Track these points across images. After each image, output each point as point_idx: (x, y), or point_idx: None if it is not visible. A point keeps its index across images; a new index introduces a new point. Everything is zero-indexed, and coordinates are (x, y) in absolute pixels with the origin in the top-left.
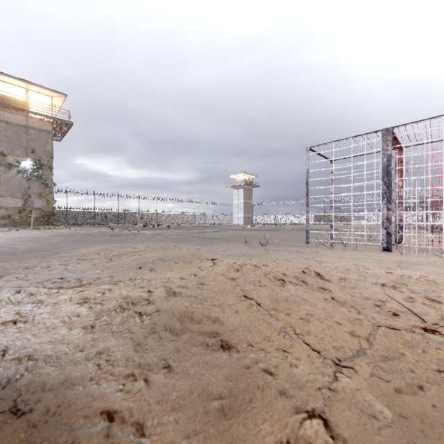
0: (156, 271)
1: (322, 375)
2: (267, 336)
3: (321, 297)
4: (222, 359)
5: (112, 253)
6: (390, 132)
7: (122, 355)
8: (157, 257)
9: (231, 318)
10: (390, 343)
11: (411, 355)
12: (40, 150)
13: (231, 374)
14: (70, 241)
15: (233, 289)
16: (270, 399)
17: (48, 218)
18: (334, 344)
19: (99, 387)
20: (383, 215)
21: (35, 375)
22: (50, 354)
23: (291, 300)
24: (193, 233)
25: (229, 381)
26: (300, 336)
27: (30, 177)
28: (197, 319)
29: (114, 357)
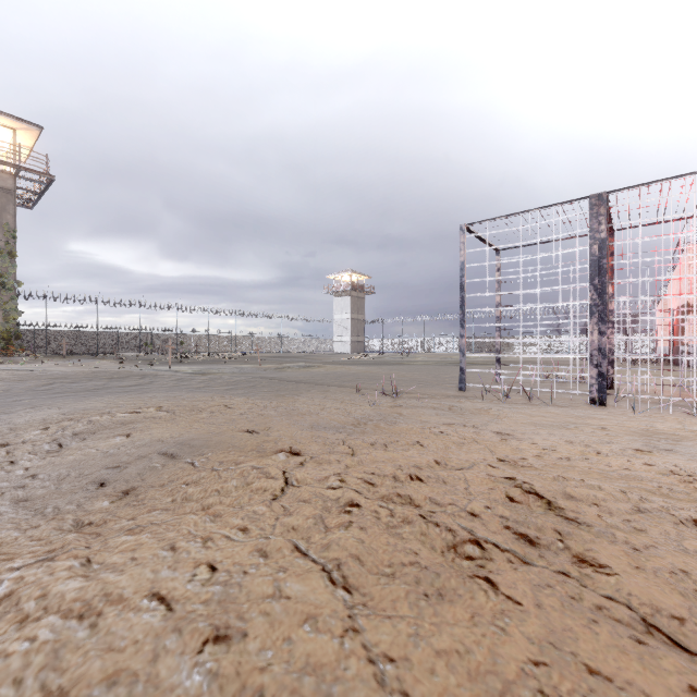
0: (129, 506)
1: None
2: None
3: (621, 633)
4: None
5: (75, 427)
6: (604, 200)
7: None
8: (162, 442)
9: None
10: None
11: None
12: None
13: None
14: (20, 390)
15: (338, 662)
16: None
17: (6, 343)
18: None
19: None
20: (592, 343)
21: None
22: None
23: (554, 696)
24: (266, 370)
25: None
26: None
27: None
28: None
29: None
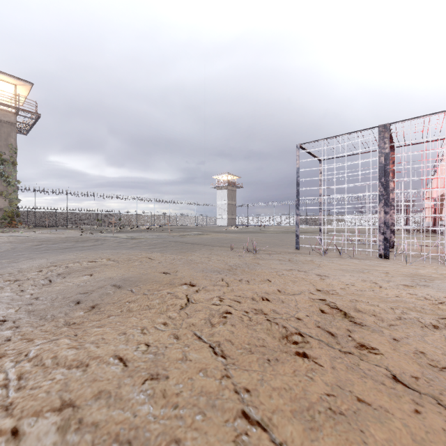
0: (96, 314)
1: None
2: None
3: (380, 382)
4: None
5: (58, 270)
6: (387, 128)
7: None
8: (112, 279)
9: None
10: None
11: None
12: (1, 144)
13: None
14: (22, 248)
15: (218, 391)
16: None
17: (10, 219)
18: None
19: None
20: (380, 219)
21: None
22: None
23: (337, 411)
24: (174, 236)
25: None
26: None
27: None
28: None
29: None
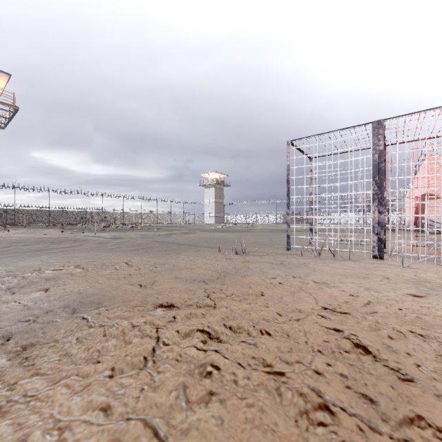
0: (20, 365)
1: None
2: None
3: None
4: None
5: (11, 282)
6: (382, 124)
7: None
8: (70, 297)
9: None
10: None
11: None
12: None
13: None
14: None
15: None
16: None
17: None
18: None
19: None
20: (374, 219)
21: None
22: None
23: None
24: (160, 236)
25: None
26: None
27: None
28: None
29: None
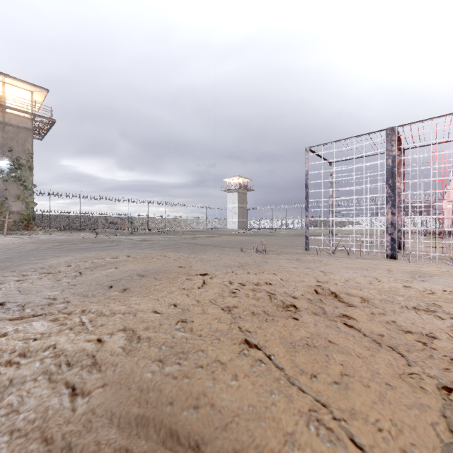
0: (128, 293)
1: None
2: (289, 434)
3: (350, 335)
4: None
5: (85, 265)
6: (395, 131)
7: None
8: (136, 270)
9: (226, 393)
10: None
11: None
12: (19, 149)
13: None
14: (44, 248)
15: (229, 330)
16: None
17: (27, 222)
18: (401, 443)
19: None
20: (387, 220)
21: None
22: None
23: (312, 345)
24: (185, 239)
25: None
26: (343, 428)
27: (7, 178)
28: (169, 397)
29: None
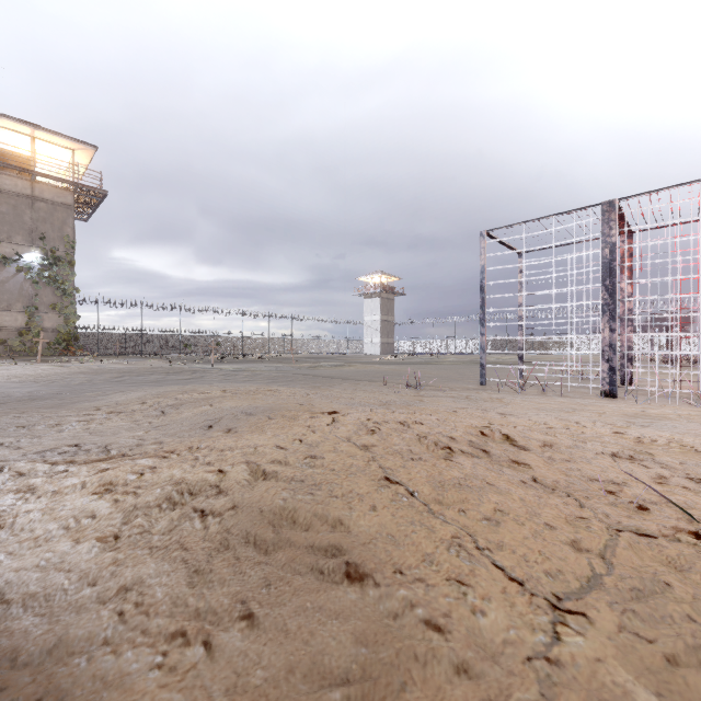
0: (236, 433)
1: (531, 631)
2: (428, 554)
3: (516, 478)
4: (348, 601)
5: (166, 402)
6: (614, 206)
7: (165, 594)
8: (239, 408)
9: (363, 521)
10: (641, 561)
11: (681, 586)
12: (54, 236)
13: (365, 633)
14: (100, 381)
15: (366, 466)
16: (438, 683)
17: (67, 344)
18: (546, 567)
19: (118, 660)
20: (603, 339)
21: (2, 634)
22: (34, 592)
23: (465, 484)
24: (301, 368)
25: (362, 647)
26: (486, 553)
27: (38, 279)
28: (303, 522)
29: (151, 598)
